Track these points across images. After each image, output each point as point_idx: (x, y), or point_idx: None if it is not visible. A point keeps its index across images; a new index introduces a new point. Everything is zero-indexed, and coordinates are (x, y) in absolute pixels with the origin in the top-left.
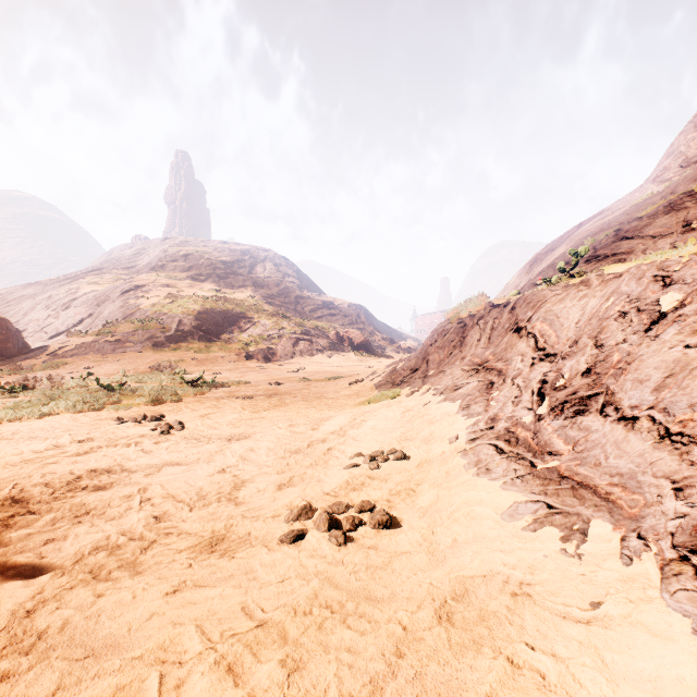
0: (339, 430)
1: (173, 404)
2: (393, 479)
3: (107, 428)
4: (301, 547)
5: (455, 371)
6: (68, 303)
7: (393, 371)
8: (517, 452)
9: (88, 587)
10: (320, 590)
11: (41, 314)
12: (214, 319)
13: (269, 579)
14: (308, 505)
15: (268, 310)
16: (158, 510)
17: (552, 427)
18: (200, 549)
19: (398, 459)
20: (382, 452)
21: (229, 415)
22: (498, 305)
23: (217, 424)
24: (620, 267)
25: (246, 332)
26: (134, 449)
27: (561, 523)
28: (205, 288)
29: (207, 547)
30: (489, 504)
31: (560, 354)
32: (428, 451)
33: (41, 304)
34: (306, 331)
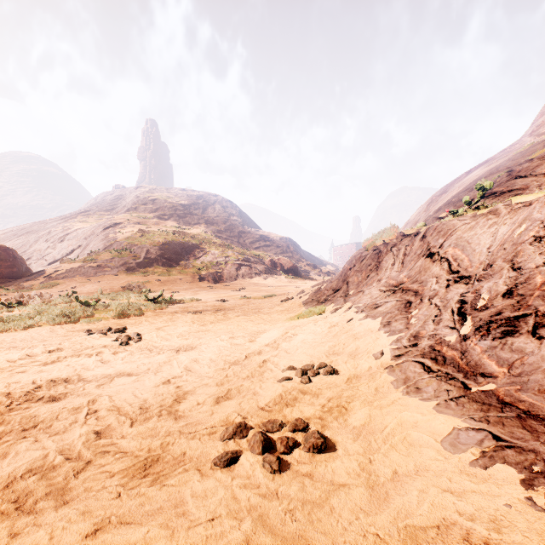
0: (273, 343)
1: (136, 318)
2: (324, 394)
3: (76, 339)
4: (234, 472)
5: (373, 291)
6: (62, 237)
7: (318, 291)
8: (447, 371)
9: (7, 523)
10: (252, 536)
11: (43, 245)
12: (174, 249)
13: (199, 516)
14: (243, 423)
15: (217, 242)
16: (101, 423)
17: (481, 347)
18: (133, 472)
19: (327, 373)
20: (313, 366)
21: (180, 328)
22: (408, 235)
23: (169, 336)
24: (527, 197)
25: (199, 259)
26: (94, 359)
27: (516, 460)
28: (168, 225)
29: (140, 469)
30: (425, 428)
31: (474, 276)
32: (355, 366)
33: (43, 238)
34: (247, 259)
